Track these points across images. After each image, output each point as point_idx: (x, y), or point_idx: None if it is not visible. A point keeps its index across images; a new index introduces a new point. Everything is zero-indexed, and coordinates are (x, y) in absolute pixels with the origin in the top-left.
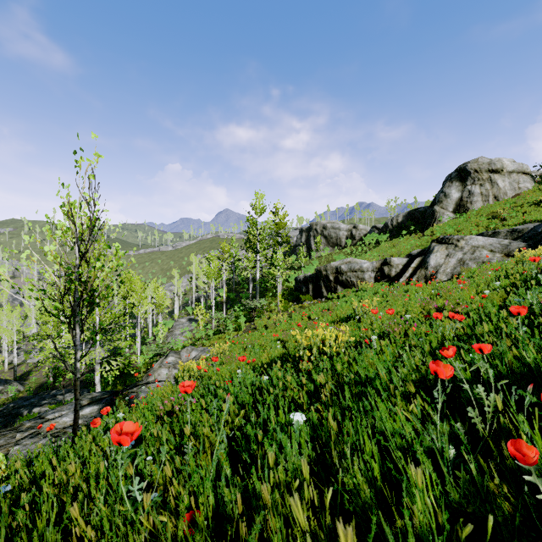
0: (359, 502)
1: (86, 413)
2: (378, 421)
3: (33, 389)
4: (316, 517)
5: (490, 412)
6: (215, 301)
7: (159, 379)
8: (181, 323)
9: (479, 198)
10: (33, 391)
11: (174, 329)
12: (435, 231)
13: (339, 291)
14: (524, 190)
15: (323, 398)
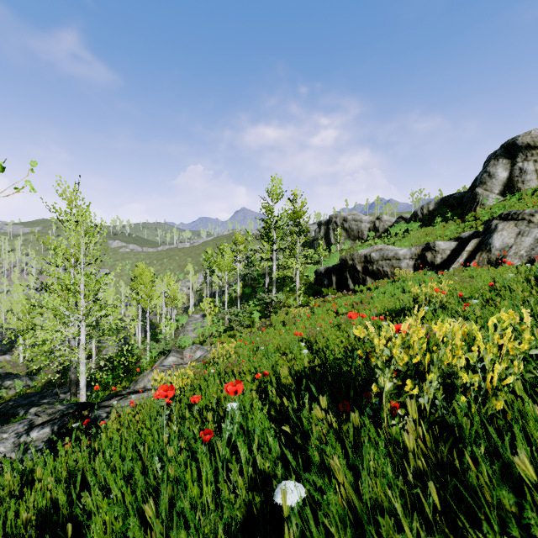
0: None
1: (30, 440)
2: None
3: (42, 385)
4: None
5: None
6: (230, 297)
7: (149, 387)
8: (195, 319)
9: (534, 176)
10: (41, 387)
11: (187, 324)
12: (479, 216)
13: (368, 283)
14: None
15: None
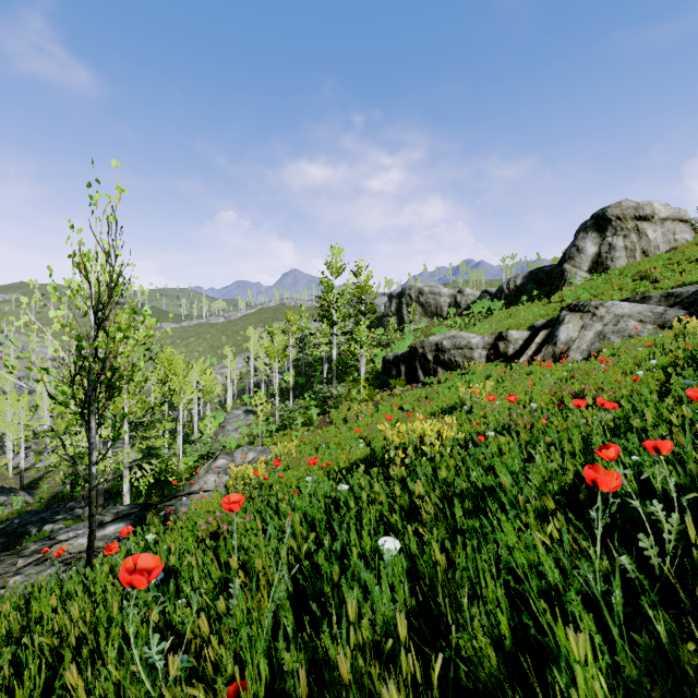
0: (482, 674)
1: (109, 533)
2: (504, 550)
3: (45, 501)
4: (417, 692)
5: (672, 540)
6: (279, 388)
7: (206, 489)
8: (236, 416)
9: (623, 253)
10: (45, 503)
11: (227, 423)
12: (565, 296)
13: (440, 375)
14: (682, 242)
15: (424, 516)
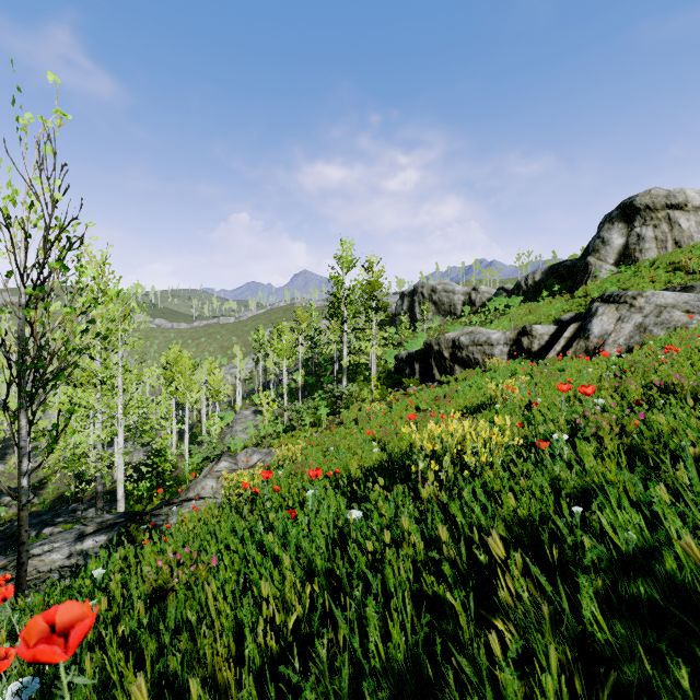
0: None
1: (87, 547)
2: None
3: (50, 502)
4: None
5: None
6: (289, 388)
7: (203, 495)
8: (244, 417)
9: (653, 244)
10: (50, 504)
11: (235, 423)
12: (590, 291)
13: (457, 373)
14: None
15: (506, 595)
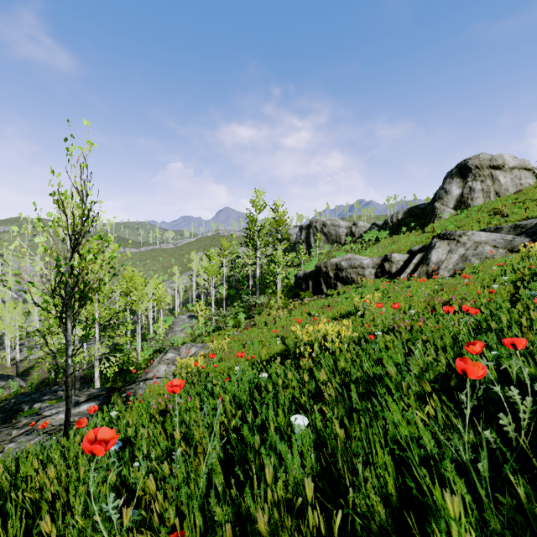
0: (374, 526)
1: (83, 410)
2: (390, 425)
3: (35, 385)
4: None
5: (526, 418)
6: (215, 298)
7: (158, 376)
8: (182, 320)
9: (480, 194)
10: (35, 387)
11: (175, 325)
12: (436, 228)
13: (339, 288)
14: (526, 186)
15: (327, 398)
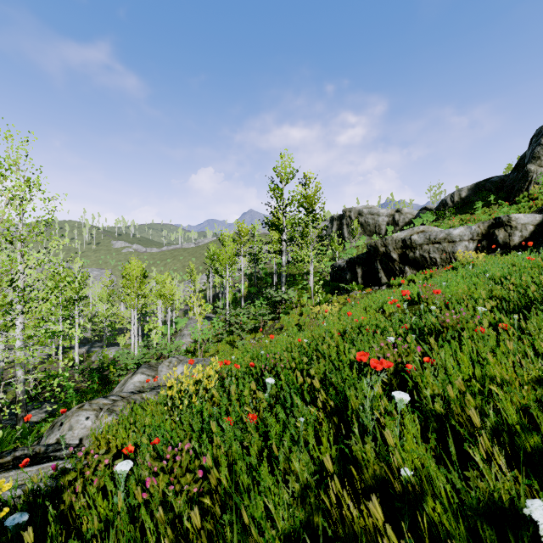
0: None
1: None
2: None
3: (13, 398)
4: None
5: None
6: (234, 297)
7: (67, 441)
8: (194, 322)
9: None
10: (11, 400)
11: (186, 327)
12: (536, 196)
13: (408, 275)
14: None
15: None
